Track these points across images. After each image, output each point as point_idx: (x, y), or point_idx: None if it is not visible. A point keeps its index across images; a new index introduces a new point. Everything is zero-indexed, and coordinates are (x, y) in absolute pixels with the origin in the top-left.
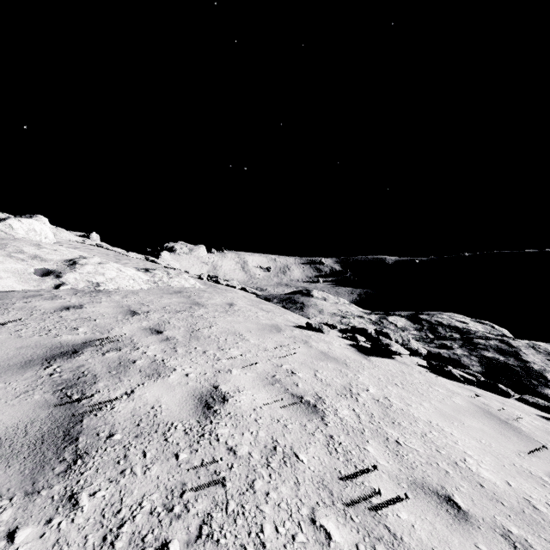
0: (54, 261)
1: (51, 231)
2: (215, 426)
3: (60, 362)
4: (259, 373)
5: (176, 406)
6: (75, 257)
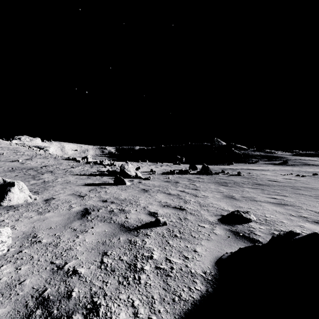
0: None
1: None
2: None
3: None
4: None
5: None
6: None
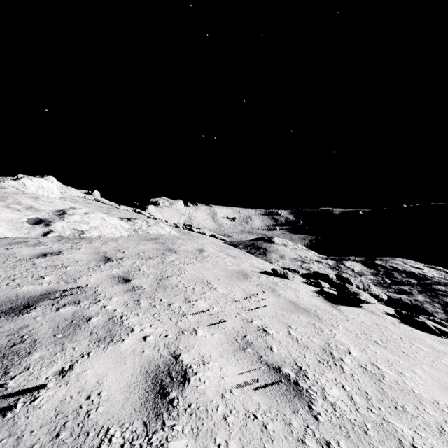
0: (46, 211)
1: (57, 188)
2: (167, 434)
3: (3, 321)
4: (227, 333)
5: (121, 392)
6: (66, 208)
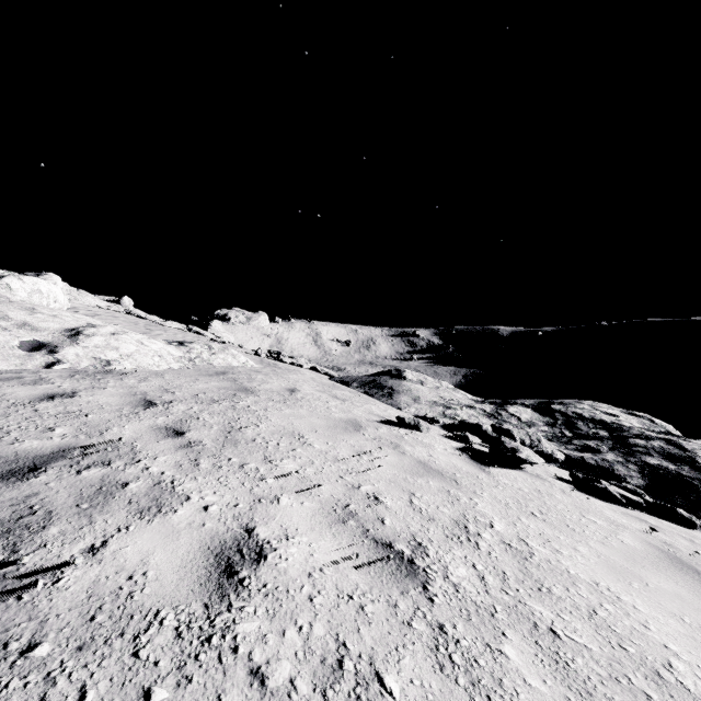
0: (50, 331)
1: (64, 293)
2: (234, 616)
3: (0, 488)
4: (323, 501)
5: (174, 572)
6: (80, 325)
